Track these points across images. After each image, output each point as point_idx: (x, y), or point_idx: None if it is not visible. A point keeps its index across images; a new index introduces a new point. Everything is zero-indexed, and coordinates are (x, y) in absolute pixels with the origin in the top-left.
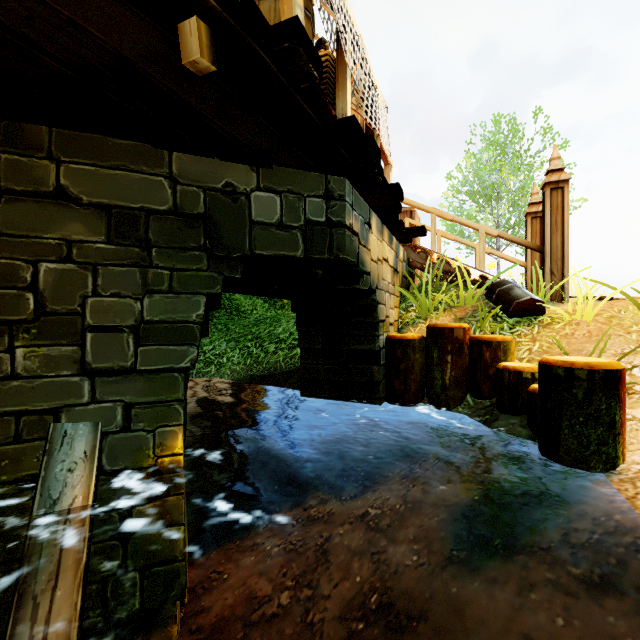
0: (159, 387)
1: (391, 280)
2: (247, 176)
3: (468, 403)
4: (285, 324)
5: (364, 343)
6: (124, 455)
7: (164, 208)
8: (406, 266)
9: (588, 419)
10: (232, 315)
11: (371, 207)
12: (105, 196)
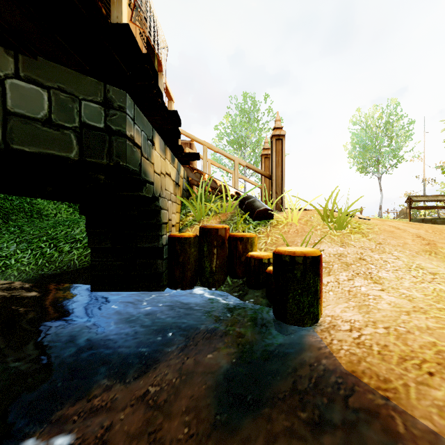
0: None
1: (173, 191)
2: None
3: (228, 283)
4: (83, 226)
5: (150, 241)
6: None
7: None
8: (186, 182)
9: (303, 291)
10: (33, 218)
11: (155, 129)
12: None
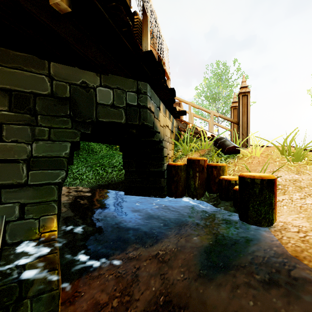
0: (42, 193)
1: (170, 136)
2: (94, 78)
3: (206, 196)
4: (117, 158)
5: (157, 167)
6: (20, 233)
7: (45, 93)
8: (177, 129)
9: (261, 202)
10: (89, 153)
11: (160, 99)
12: (8, 84)
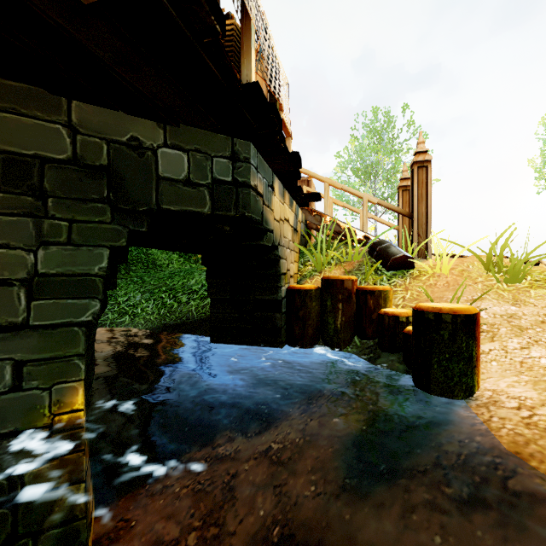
0: (56, 342)
1: (291, 238)
2: (154, 132)
3: (356, 344)
4: (198, 277)
5: (268, 293)
6: (14, 416)
7: (62, 157)
8: (304, 227)
9: (452, 355)
10: (149, 268)
11: (274, 172)
12: None
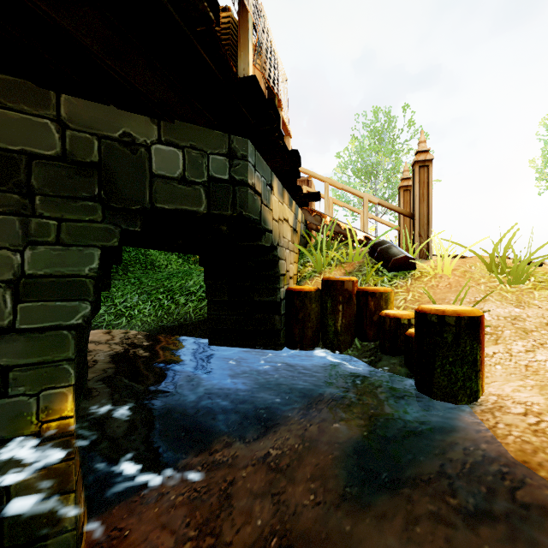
0: (44, 346)
1: (291, 238)
2: (147, 128)
3: (356, 346)
4: (196, 278)
5: (267, 295)
6: None
7: (50, 153)
8: (304, 227)
9: (456, 359)
10: (147, 269)
11: (273, 171)
12: None
